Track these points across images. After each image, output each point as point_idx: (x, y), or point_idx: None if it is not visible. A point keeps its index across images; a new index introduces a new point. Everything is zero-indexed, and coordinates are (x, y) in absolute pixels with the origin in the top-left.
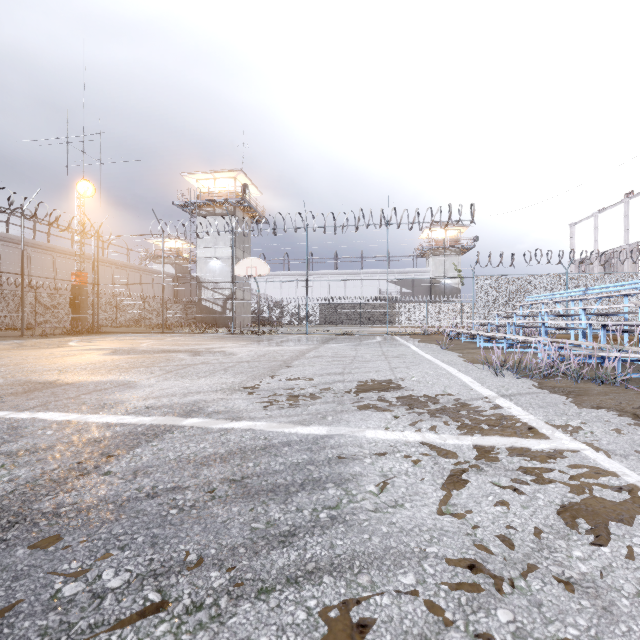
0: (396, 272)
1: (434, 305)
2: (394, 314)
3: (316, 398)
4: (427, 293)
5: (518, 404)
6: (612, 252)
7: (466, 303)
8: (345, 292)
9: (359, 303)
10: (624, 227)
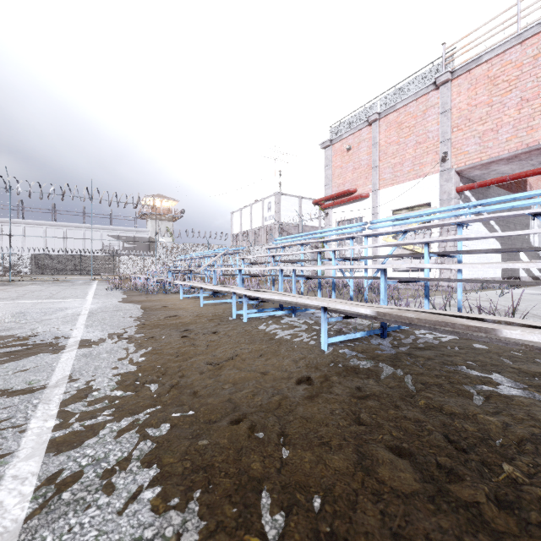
0: (119, 229)
1: (150, 258)
2: (115, 265)
3: (2, 299)
4: (146, 249)
5: (95, 295)
6: (247, 232)
7: None
8: (65, 243)
9: (79, 255)
10: (250, 219)
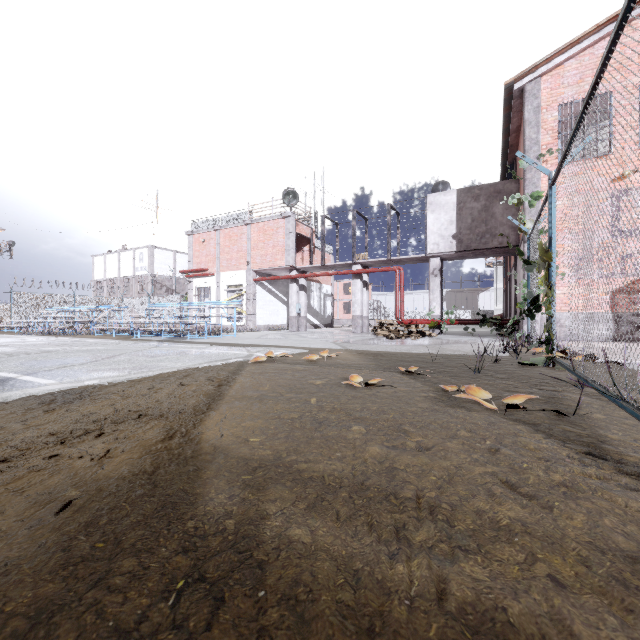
0: None
1: None
2: None
3: None
4: None
5: (27, 336)
6: (114, 280)
7: (1, 304)
8: None
9: None
10: (119, 267)
